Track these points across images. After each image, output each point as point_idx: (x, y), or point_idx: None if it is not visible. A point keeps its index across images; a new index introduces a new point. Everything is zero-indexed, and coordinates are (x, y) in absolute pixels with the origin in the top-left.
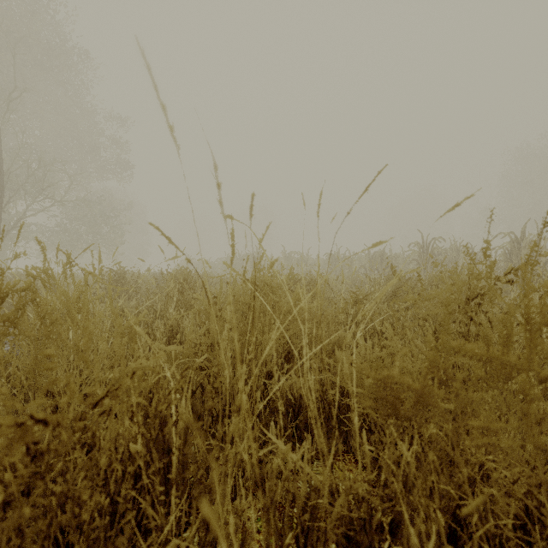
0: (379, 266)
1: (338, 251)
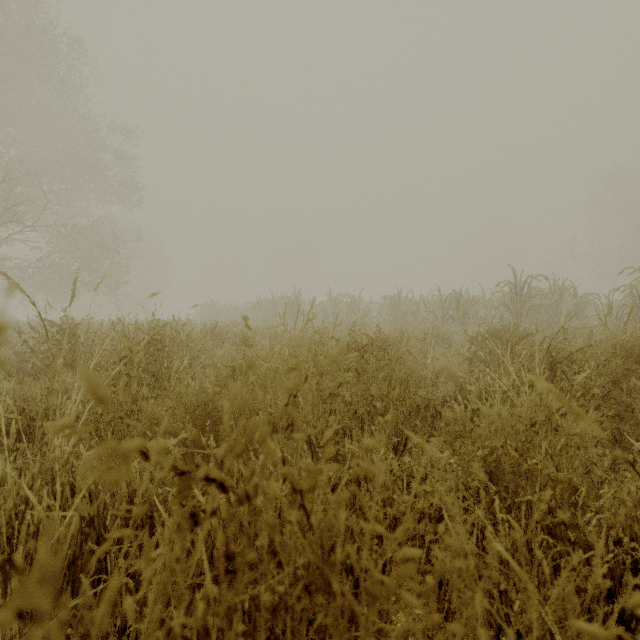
0: (455, 313)
1: (399, 293)
